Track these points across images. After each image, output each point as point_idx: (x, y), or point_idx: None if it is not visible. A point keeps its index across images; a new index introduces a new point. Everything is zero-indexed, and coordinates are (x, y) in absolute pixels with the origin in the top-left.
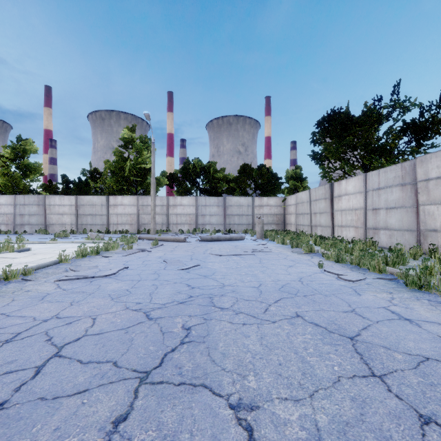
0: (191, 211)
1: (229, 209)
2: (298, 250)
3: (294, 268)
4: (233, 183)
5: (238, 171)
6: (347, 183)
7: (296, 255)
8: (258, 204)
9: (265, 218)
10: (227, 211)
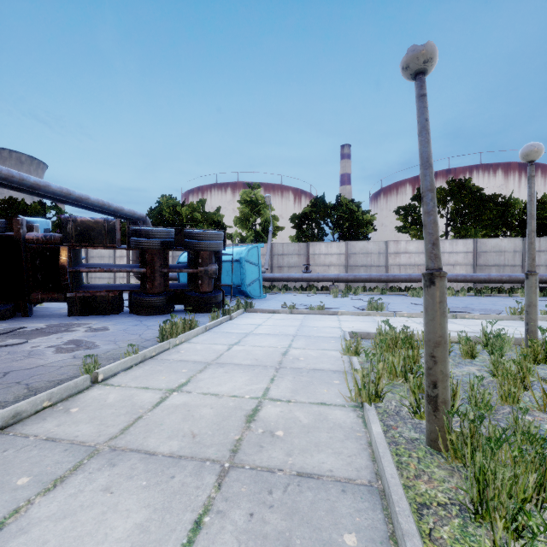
0: None
1: None
2: None
3: None
4: None
5: None
6: None
7: None
8: None
9: None
10: None
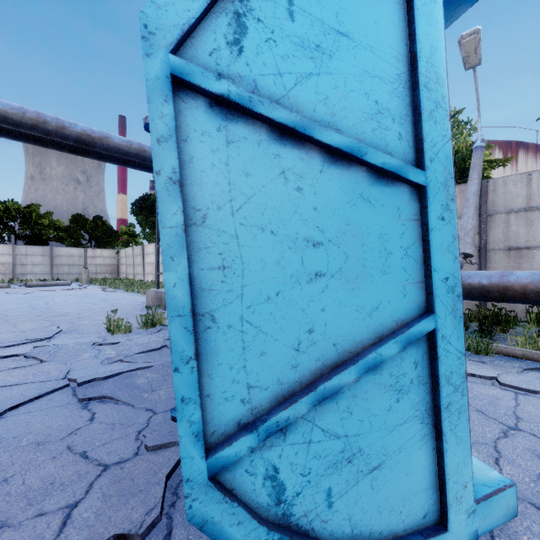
0: (6, 261)
1: (58, 259)
2: (104, 287)
3: (90, 291)
4: (64, 233)
5: (69, 220)
6: (150, 247)
7: (100, 289)
8: (92, 256)
9: (99, 268)
10: (54, 261)
